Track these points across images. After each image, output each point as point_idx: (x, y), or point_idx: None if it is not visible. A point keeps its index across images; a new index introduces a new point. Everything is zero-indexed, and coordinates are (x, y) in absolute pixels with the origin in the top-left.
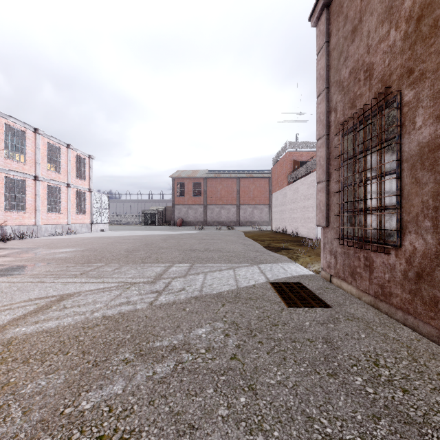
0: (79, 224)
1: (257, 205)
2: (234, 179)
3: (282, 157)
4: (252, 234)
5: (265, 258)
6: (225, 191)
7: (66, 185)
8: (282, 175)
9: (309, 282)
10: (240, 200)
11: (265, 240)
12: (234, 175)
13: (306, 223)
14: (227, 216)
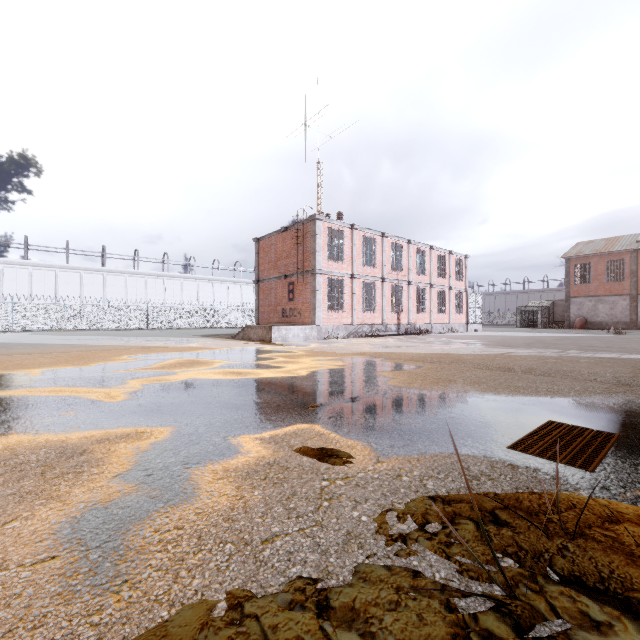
0: (457, 324)
1: None
2: None
3: None
4: None
5: None
6: None
7: (448, 288)
8: None
9: None
10: None
11: None
12: None
13: None
14: None
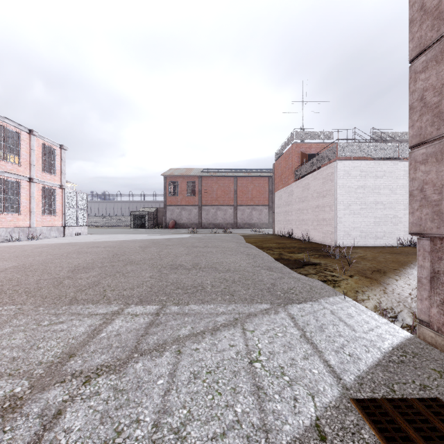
0: (47, 227)
1: (256, 206)
2: (231, 178)
3: (288, 150)
4: (254, 238)
5: (290, 285)
6: (221, 191)
7: (27, 179)
8: (287, 171)
9: None
10: (237, 200)
11: (272, 248)
12: (231, 174)
13: (321, 226)
14: (223, 218)
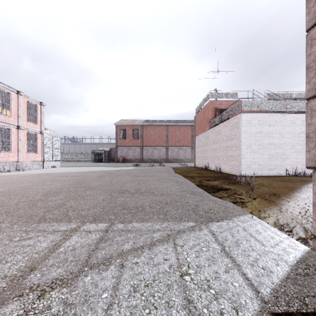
0: (30, 161)
1: (182, 147)
2: (164, 126)
3: (205, 106)
4: (180, 170)
5: (209, 206)
6: (157, 135)
7: (16, 127)
8: (204, 121)
9: None
10: (168, 142)
11: (194, 177)
12: (164, 123)
13: (229, 161)
14: (158, 155)
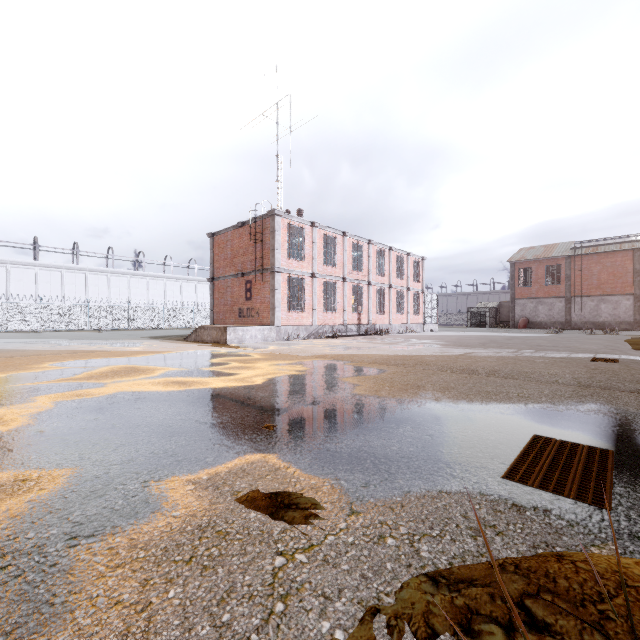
0: (414, 324)
1: None
2: (627, 253)
3: None
4: None
5: (613, 352)
6: (607, 274)
7: (406, 289)
8: None
9: (626, 360)
10: None
11: None
12: (627, 246)
13: None
14: (612, 314)
